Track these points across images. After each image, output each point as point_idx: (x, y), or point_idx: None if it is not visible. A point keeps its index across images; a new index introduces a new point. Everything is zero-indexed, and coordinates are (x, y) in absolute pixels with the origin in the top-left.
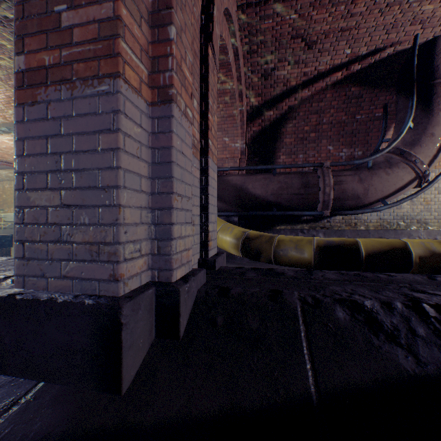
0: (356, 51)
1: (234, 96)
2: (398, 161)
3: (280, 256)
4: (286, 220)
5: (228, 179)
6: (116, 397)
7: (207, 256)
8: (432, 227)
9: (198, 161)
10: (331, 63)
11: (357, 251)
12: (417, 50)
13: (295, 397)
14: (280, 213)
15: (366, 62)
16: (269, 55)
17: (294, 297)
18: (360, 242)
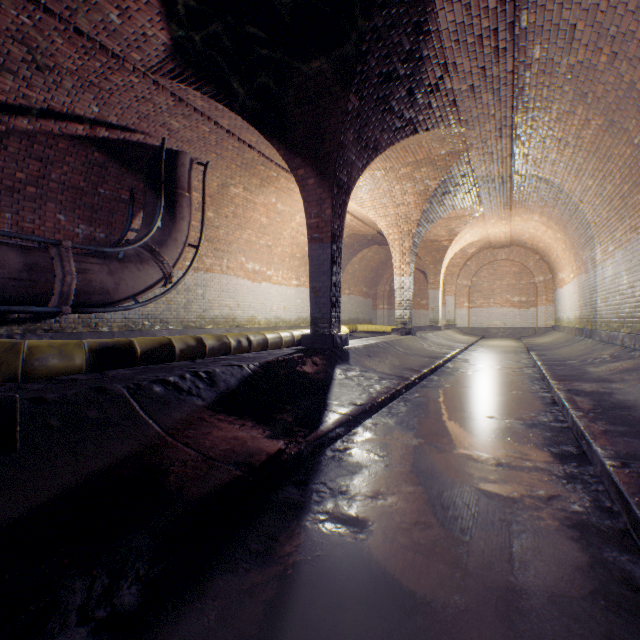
0: (106, 115)
1: None
2: (150, 258)
3: (37, 368)
4: None
5: None
6: None
7: None
8: (173, 327)
9: None
10: (71, 108)
11: (134, 350)
12: (165, 152)
13: (153, 437)
14: None
15: (116, 133)
16: None
17: (120, 387)
18: (136, 341)
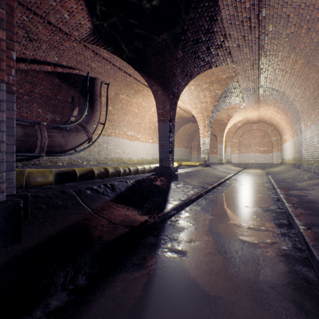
0: (61, 61)
1: None
2: (82, 130)
3: (32, 182)
4: None
5: None
6: (20, 243)
7: None
8: (92, 163)
9: None
10: (45, 58)
11: (76, 174)
12: (89, 78)
13: (88, 213)
14: None
15: (66, 70)
16: None
17: (71, 190)
18: (76, 169)
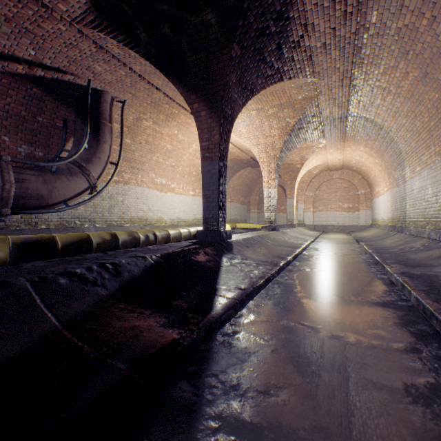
0: (42, 58)
1: None
2: (78, 172)
3: None
4: None
5: None
6: None
7: None
8: (99, 225)
9: None
10: (12, 50)
11: (55, 244)
12: (91, 91)
13: (48, 332)
14: None
15: (50, 73)
16: None
17: (23, 280)
18: (57, 236)
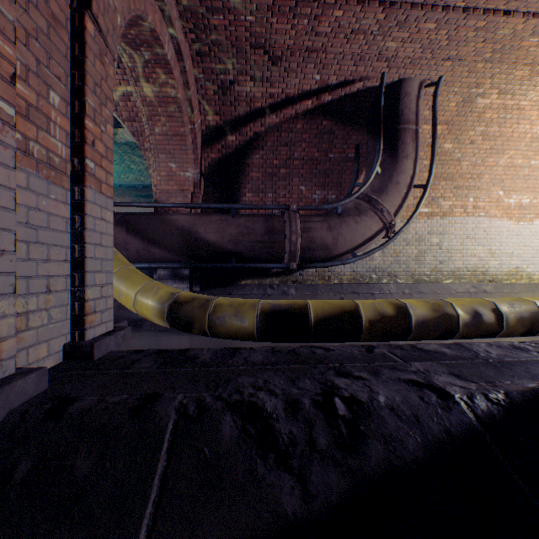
0: (326, 79)
1: (181, 108)
2: (367, 209)
3: (217, 326)
4: (253, 273)
5: (172, 219)
6: None
7: (84, 338)
8: (401, 280)
9: (64, 191)
10: (300, 88)
11: (306, 316)
12: (385, 90)
13: None
14: (240, 265)
15: (337, 93)
16: (225, 63)
17: (171, 406)
18: (311, 305)
